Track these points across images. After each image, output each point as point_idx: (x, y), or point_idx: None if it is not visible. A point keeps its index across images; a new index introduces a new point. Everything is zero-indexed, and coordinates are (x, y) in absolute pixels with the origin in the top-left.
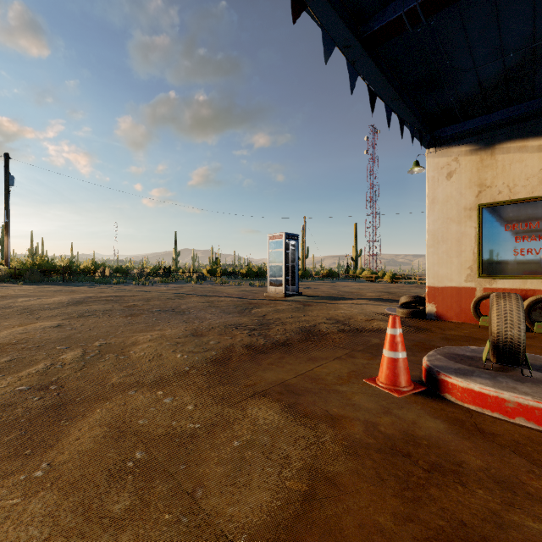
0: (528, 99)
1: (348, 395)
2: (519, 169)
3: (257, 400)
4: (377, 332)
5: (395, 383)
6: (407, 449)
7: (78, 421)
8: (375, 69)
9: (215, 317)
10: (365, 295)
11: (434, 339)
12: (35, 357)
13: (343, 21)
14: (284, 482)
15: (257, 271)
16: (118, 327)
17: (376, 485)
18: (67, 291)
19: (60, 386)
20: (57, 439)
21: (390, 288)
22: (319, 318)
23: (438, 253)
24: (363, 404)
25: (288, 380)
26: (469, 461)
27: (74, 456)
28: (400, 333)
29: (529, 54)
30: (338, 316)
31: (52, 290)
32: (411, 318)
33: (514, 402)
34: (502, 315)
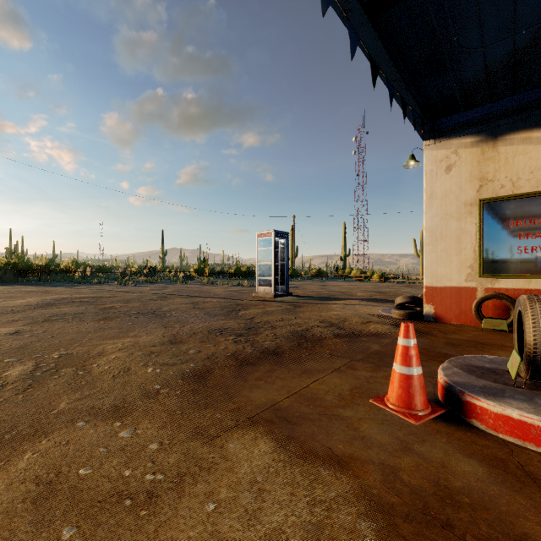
0: (534, 87)
1: (354, 422)
2: (523, 162)
3: (240, 431)
4: (375, 336)
5: (410, 405)
6: (445, 513)
7: None
8: (377, 42)
9: (198, 320)
10: (356, 295)
11: (438, 344)
12: None
13: None
14: None
15: (246, 270)
16: (86, 333)
17: None
18: (40, 292)
19: None
20: None
21: (381, 287)
22: (312, 321)
23: (436, 251)
24: (375, 436)
25: (279, 402)
26: (534, 533)
27: None
28: (414, 344)
29: None
30: (331, 318)
31: (23, 291)
32: (408, 319)
33: None
34: (540, 323)
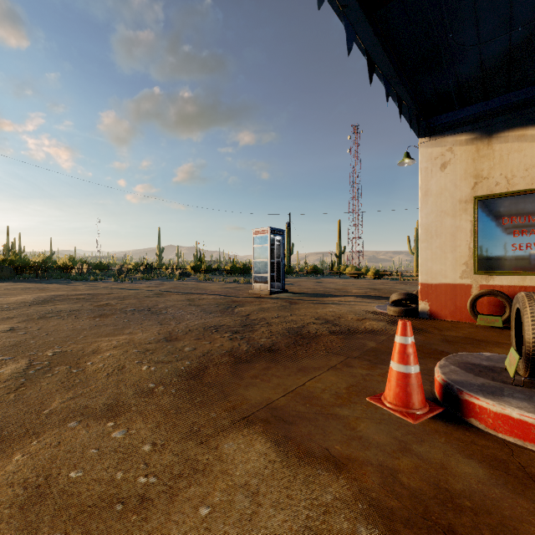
0: (529, 84)
1: (351, 421)
2: (518, 159)
3: (236, 431)
4: (370, 333)
5: (408, 404)
6: (447, 518)
7: None
8: (373, 39)
9: (194, 317)
10: (351, 291)
11: (434, 341)
12: None
13: None
14: None
15: (242, 267)
16: (81, 330)
17: None
18: (36, 289)
19: None
20: None
21: (375, 284)
22: (307, 318)
23: (431, 248)
24: (372, 436)
25: (275, 401)
26: None
27: None
28: (412, 342)
29: None
30: (327, 315)
31: (19, 288)
32: (403, 316)
33: None
34: None
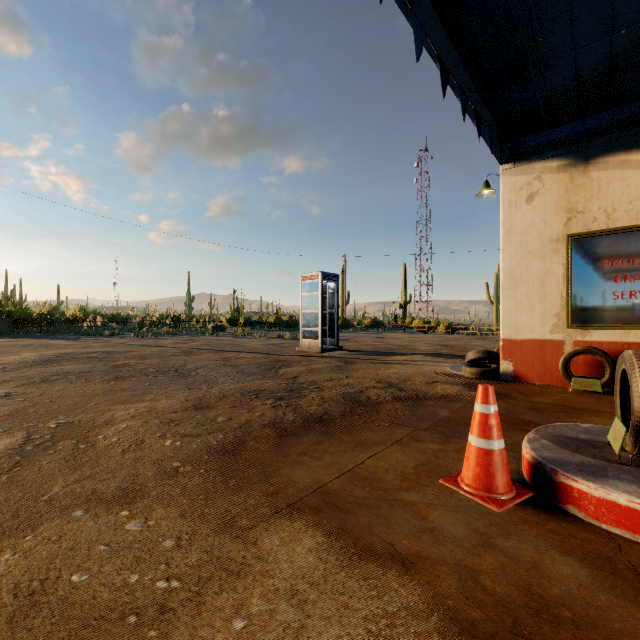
0: (633, 99)
1: (421, 509)
2: (620, 190)
3: (279, 522)
4: (443, 399)
5: (490, 487)
6: (542, 632)
7: None
8: (446, 42)
9: (230, 380)
10: (419, 349)
11: (520, 409)
12: None
13: None
14: None
15: (288, 320)
16: (92, 396)
17: None
18: (39, 346)
19: None
20: None
21: (448, 340)
22: (367, 381)
23: (516, 297)
24: (447, 528)
25: (328, 483)
26: None
27: None
28: (495, 411)
29: None
30: (390, 377)
31: (19, 345)
32: (482, 379)
33: None
34: None
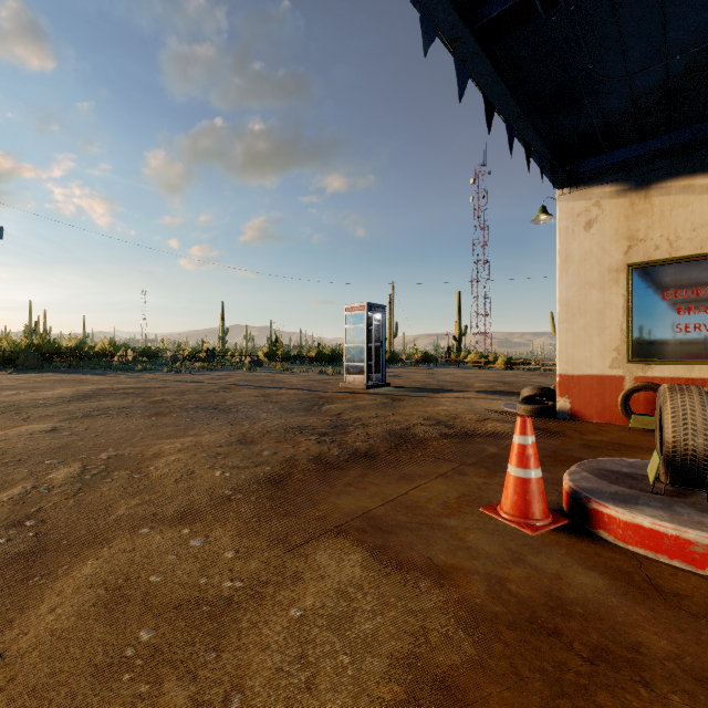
0: (696, 121)
1: (459, 532)
2: (683, 217)
3: (327, 541)
4: (493, 437)
5: (527, 514)
6: (554, 622)
7: (58, 578)
8: (493, 74)
9: (272, 416)
10: (473, 385)
11: (572, 446)
12: (12, 477)
13: (450, 1)
14: (369, 680)
15: (331, 354)
16: (136, 431)
17: (512, 689)
18: (73, 381)
19: (41, 521)
20: (22, 609)
21: (506, 376)
22: (414, 418)
23: (573, 330)
24: (482, 547)
25: (372, 510)
26: (650, 642)
27: (44, 639)
28: (532, 442)
29: (702, 57)
30: (439, 414)
31: (52, 380)
32: (536, 417)
33: (704, 545)
34: (680, 417)
